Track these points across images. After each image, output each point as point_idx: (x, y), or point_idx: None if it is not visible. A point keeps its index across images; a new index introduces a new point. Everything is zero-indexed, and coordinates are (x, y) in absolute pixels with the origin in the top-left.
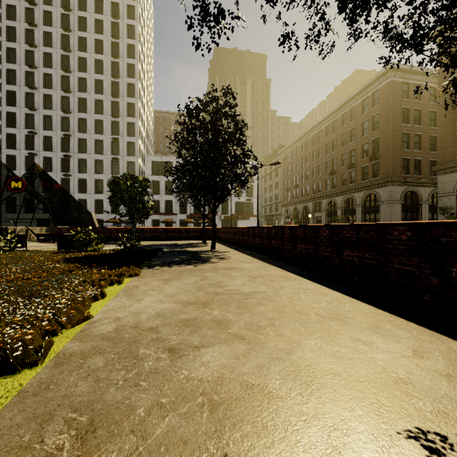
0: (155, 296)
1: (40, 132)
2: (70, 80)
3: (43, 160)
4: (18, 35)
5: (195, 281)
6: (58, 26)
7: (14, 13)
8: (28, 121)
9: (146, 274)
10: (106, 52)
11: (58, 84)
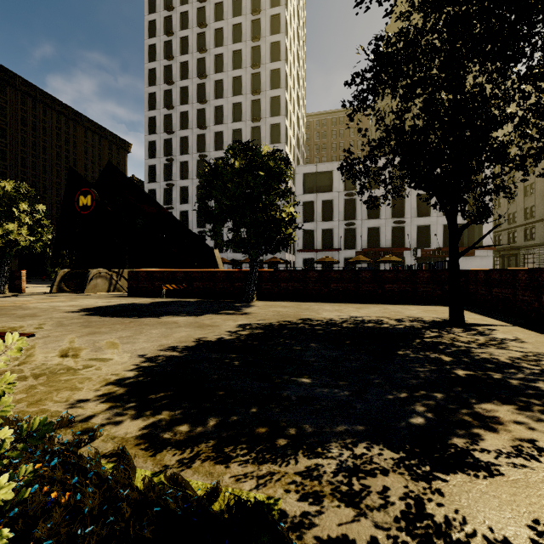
0: None
1: (177, 158)
2: (206, 87)
3: (180, 191)
4: (158, 51)
5: None
6: (194, 26)
7: (155, 29)
8: (166, 147)
9: None
10: (244, 37)
11: (194, 96)
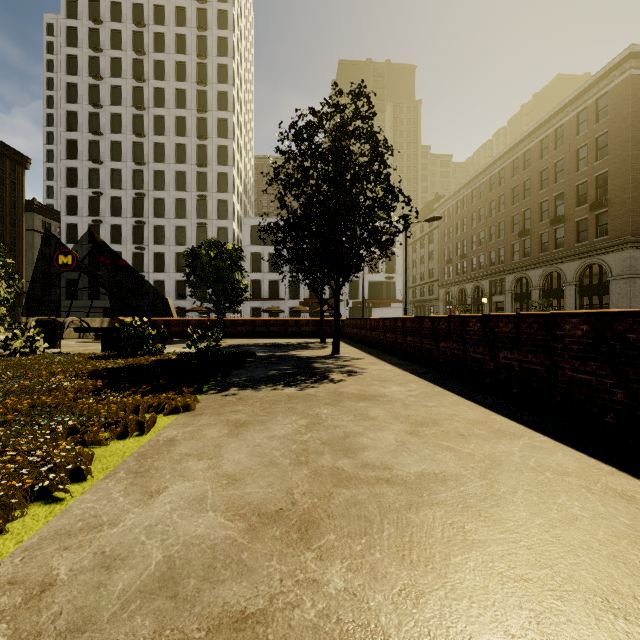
0: (193, 481)
1: (106, 192)
2: (144, 120)
3: (111, 229)
4: (81, 65)
5: (294, 431)
6: (129, 49)
7: (76, 38)
8: (92, 177)
9: (207, 407)
10: (189, 78)
11: (128, 127)
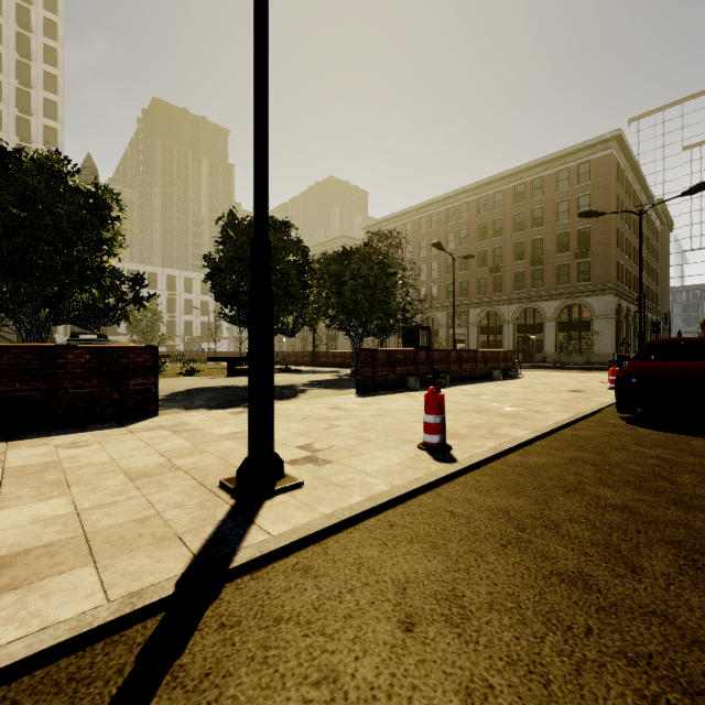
0: None
1: None
2: None
3: None
4: None
5: None
6: None
7: None
8: None
9: None
10: (6, 100)
11: None
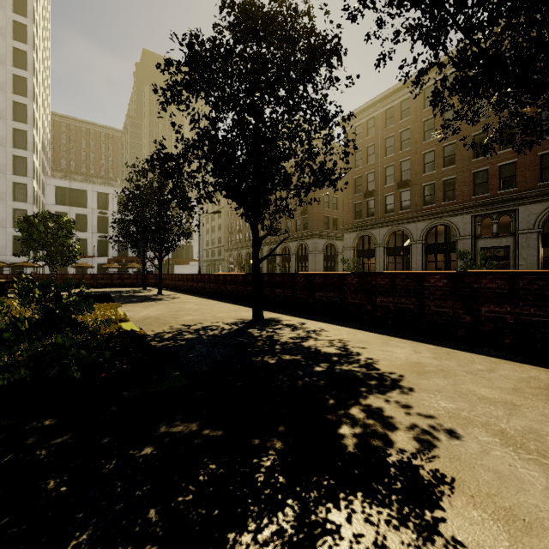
0: (147, 311)
1: None
2: None
3: None
4: None
5: (164, 307)
6: None
7: None
8: None
9: (125, 306)
10: None
11: None
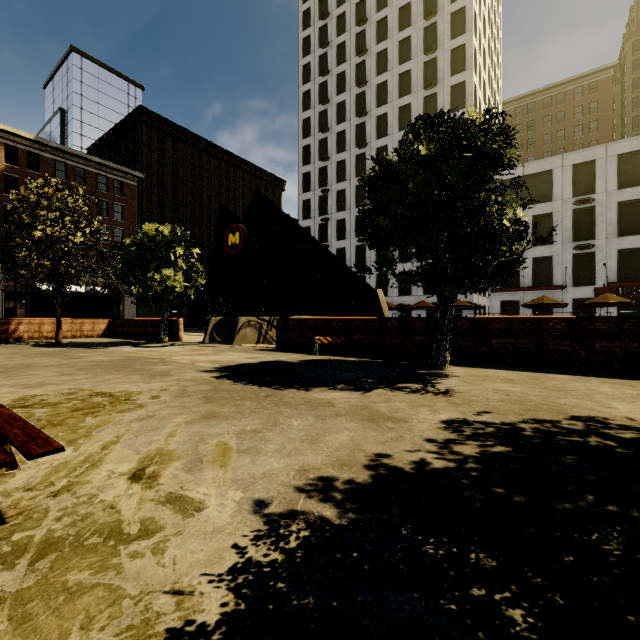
0: None
1: (333, 188)
2: (366, 96)
3: (337, 225)
4: (313, 70)
5: None
6: (352, 26)
7: (309, 46)
8: (321, 177)
9: None
10: (414, 19)
11: (352, 111)
